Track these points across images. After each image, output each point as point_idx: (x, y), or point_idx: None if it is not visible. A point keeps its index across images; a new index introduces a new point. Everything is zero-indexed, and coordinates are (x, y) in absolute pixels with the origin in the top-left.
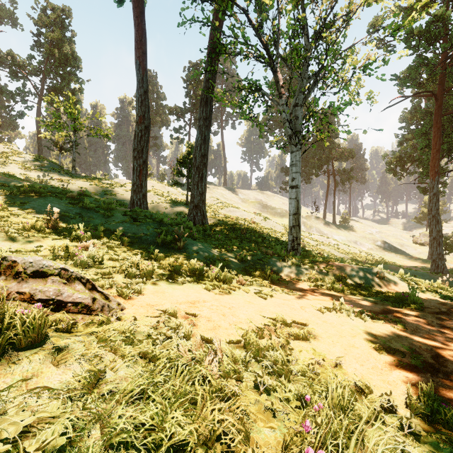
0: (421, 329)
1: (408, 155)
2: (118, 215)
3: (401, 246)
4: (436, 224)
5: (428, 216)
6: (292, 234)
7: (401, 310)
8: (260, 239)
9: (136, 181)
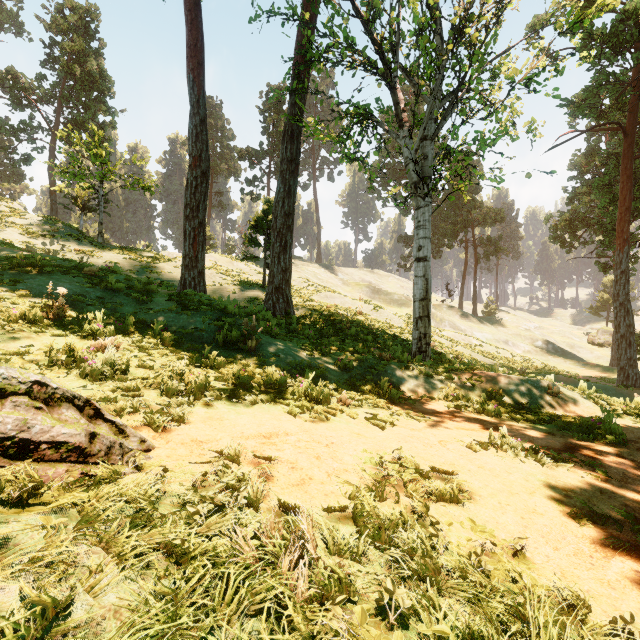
0: (633, 478)
1: (582, 217)
2: (159, 300)
3: (571, 348)
4: (625, 316)
5: (613, 303)
6: (419, 329)
7: (593, 445)
8: (370, 337)
9: (188, 252)
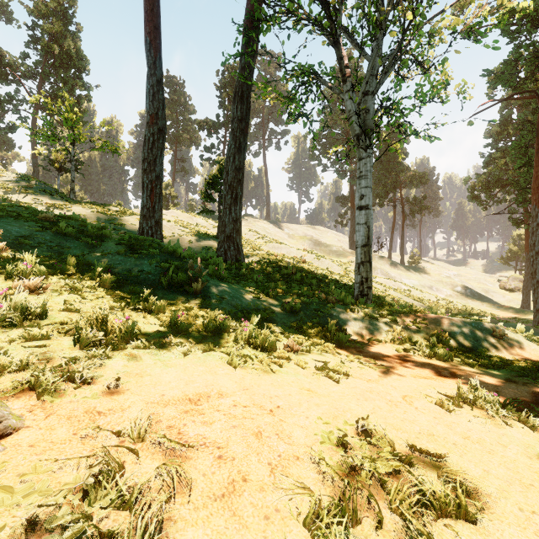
0: None
1: (497, 178)
2: (110, 244)
3: (486, 292)
4: None
5: (530, 253)
6: (360, 274)
7: None
8: (314, 281)
9: (146, 203)
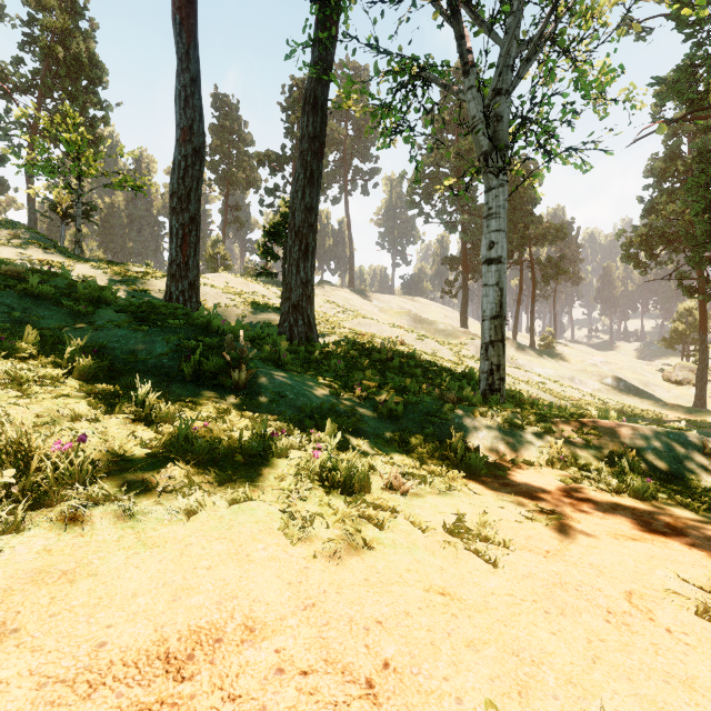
0: None
1: (661, 231)
2: (108, 312)
3: (645, 386)
4: None
5: None
6: (489, 359)
7: None
8: (419, 370)
9: (176, 256)
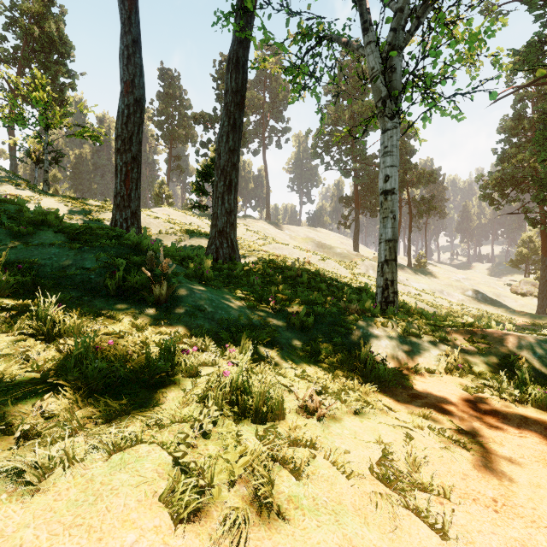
0: None
1: (511, 176)
2: (47, 233)
3: (497, 297)
4: None
5: None
6: (385, 275)
7: None
8: (324, 285)
9: (120, 190)
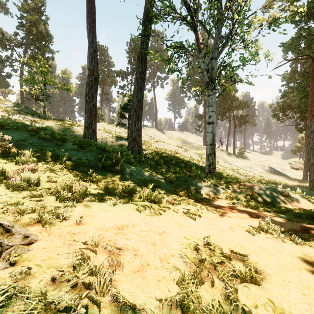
0: None
1: (288, 104)
2: (68, 144)
3: (282, 170)
4: (313, 154)
5: (307, 148)
6: (209, 160)
7: None
8: (183, 164)
9: (87, 120)
